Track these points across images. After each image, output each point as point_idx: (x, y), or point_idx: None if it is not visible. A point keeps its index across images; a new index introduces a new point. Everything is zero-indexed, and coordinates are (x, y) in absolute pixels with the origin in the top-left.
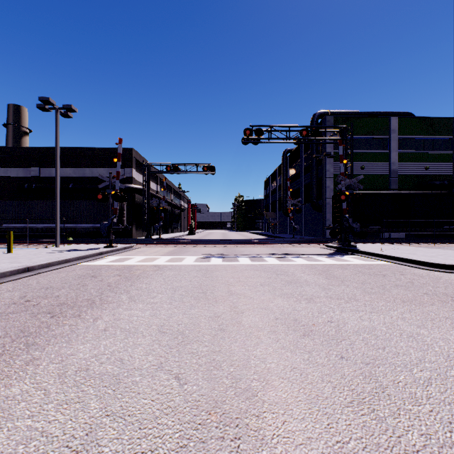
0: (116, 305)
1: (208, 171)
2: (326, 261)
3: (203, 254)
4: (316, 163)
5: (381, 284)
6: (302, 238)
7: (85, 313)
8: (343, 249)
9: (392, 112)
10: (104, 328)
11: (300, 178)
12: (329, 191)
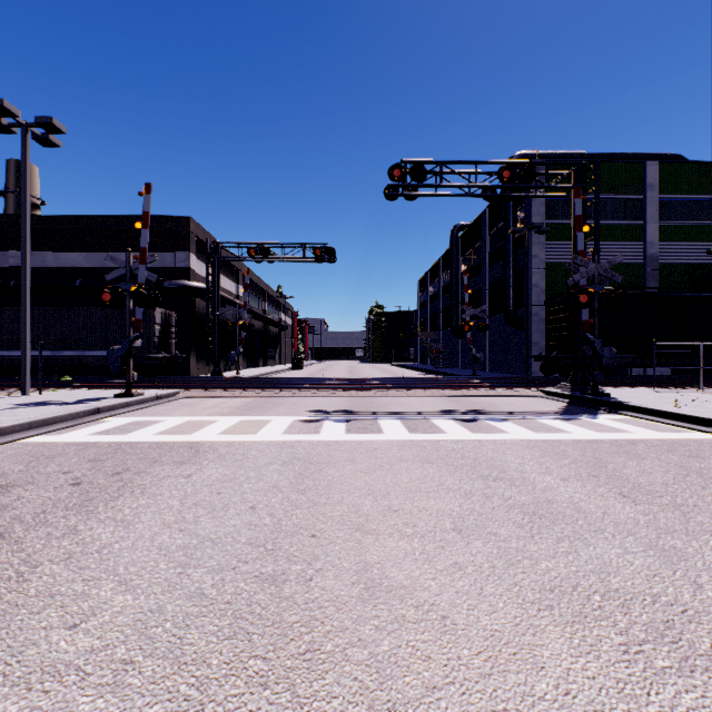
0: None
1: (322, 256)
2: (573, 431)
3: (308, 411)
4: (514, 244)
5: None
6: (491, 377)
7: None
8: (585, 400)
9: (648, 154)
10: None
11: (482, 272)
12: (537, 292)
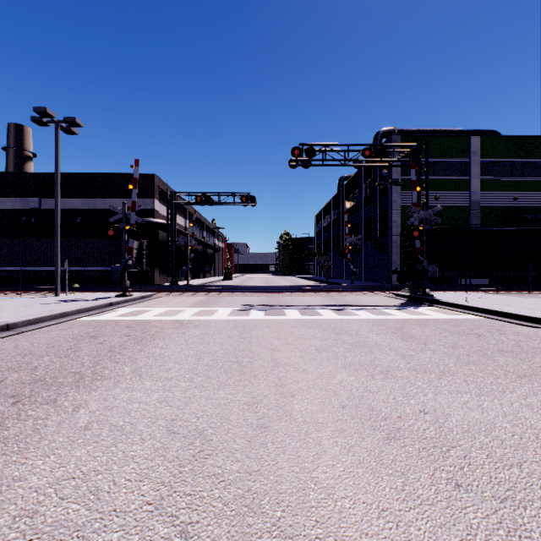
0: (113, 382)
1: (247, 202)
2: (398, 315)
3: (240, 305)
4: (380, 192)
5: (478, 348)
6: (363, 285)
7: (64, 397)
8: (416, 298)
9: (473, 130)
10: (86, 424)
11: (359, 211)
12: (396, 226)
